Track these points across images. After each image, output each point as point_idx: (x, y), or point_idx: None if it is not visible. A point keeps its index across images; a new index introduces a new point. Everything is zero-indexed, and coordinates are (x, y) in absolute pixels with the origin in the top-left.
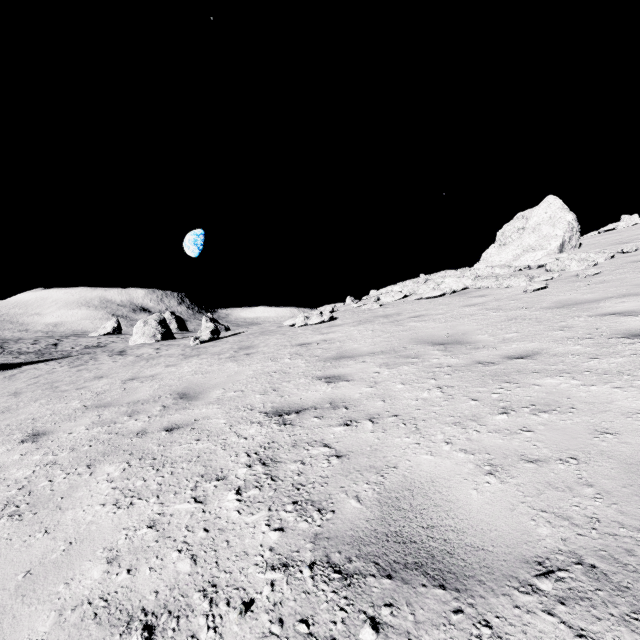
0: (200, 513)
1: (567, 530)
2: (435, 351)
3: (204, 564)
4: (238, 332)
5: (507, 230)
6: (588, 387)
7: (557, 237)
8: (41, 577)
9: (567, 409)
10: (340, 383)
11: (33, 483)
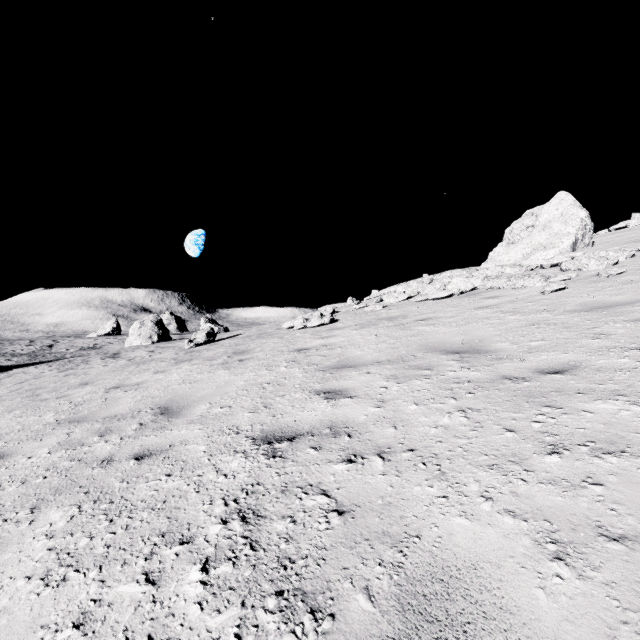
0: (148, 604)
1: None
2: (450, 361)
3: None
4: (235, 334)
5: (515, 228)
6: None
7: (569, 235)
8: None
9: None
10: (342, 400)
11: None
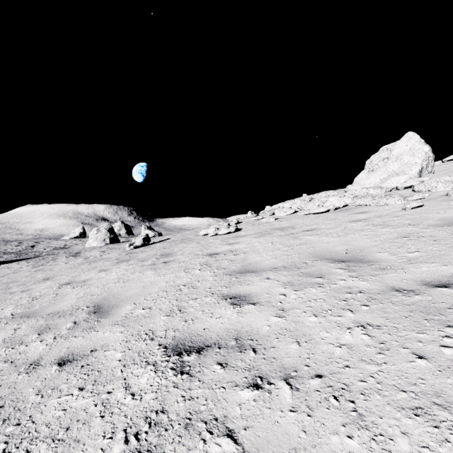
0: None
1: None
2: (338, 270)
3: None
4: (165, 238)
5: (374, 159)
6: None
7: (416, 164)
8: None
9: None
10: (246, 307)
11: None
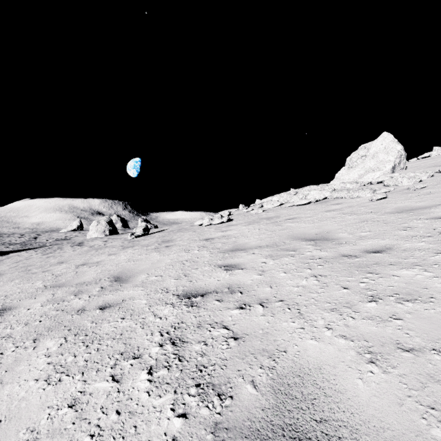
0: (115, 393)
1: None
2: (308, 245)
3: None
4: (162, 229)
5: (354, 157)
6: (440, 278)
7: (390, 162)
8: None
9: (428, 299)
10: (236, 271)
11: None
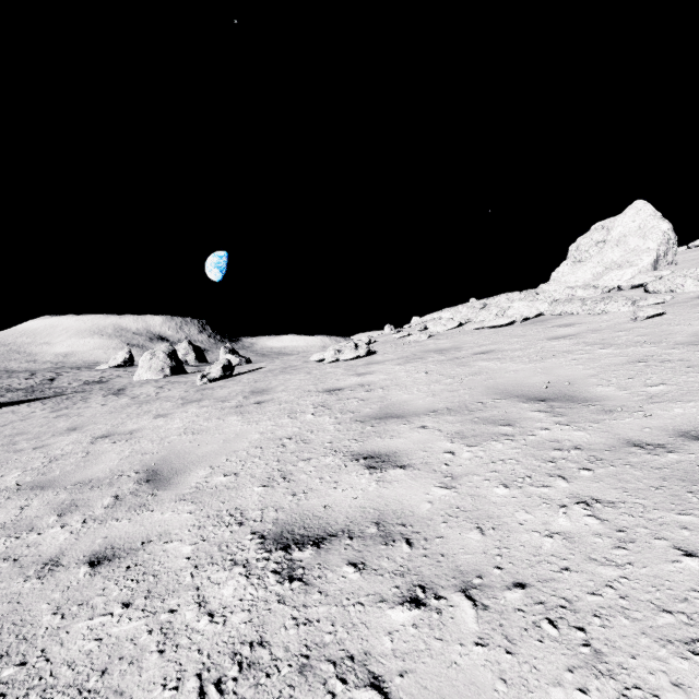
0: None
1: None
2: (536, 413)
3: None
4: (257, 367)
5: (583, 244)
6: None
7: (649, 251)
8: None
9: None
10: (391, 472)
11: None
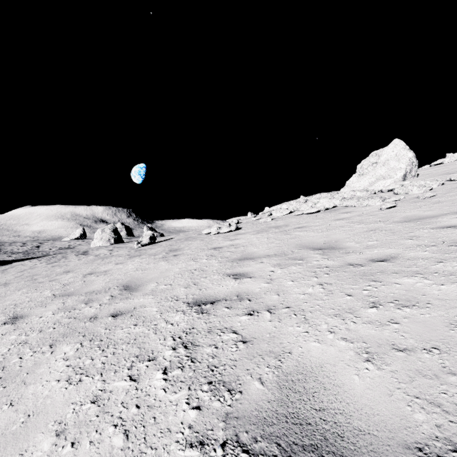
0: (134, 390)
1: (440, 417)
2: (315, 254)
3: (134, 439)
4: (169, 238)
5: (364, 164)
6: (439, 286)
7: (401, 169)
8: (1, 448)
9: (424, 304)
10: (244, 279)
11: (7, 360)
